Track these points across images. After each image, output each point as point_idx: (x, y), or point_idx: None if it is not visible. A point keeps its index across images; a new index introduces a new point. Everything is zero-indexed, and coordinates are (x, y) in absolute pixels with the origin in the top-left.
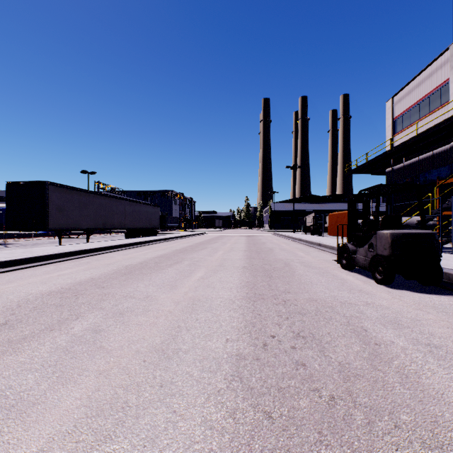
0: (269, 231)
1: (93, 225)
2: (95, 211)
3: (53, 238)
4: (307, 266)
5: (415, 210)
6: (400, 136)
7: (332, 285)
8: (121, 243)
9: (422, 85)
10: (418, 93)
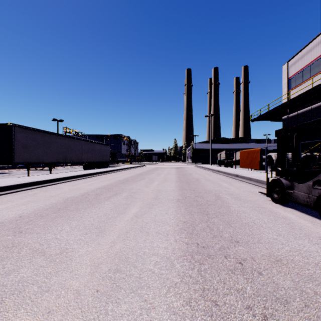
0: (192, 164)
1: (55, 159)
2: (57, 149)
3: (26, 170)
4: (237, 199)
5: (306, 148)
6: (294, 91)
7: (281, 228)
8: (74, 175)
9: (313, 51)
10: (309, 57)
